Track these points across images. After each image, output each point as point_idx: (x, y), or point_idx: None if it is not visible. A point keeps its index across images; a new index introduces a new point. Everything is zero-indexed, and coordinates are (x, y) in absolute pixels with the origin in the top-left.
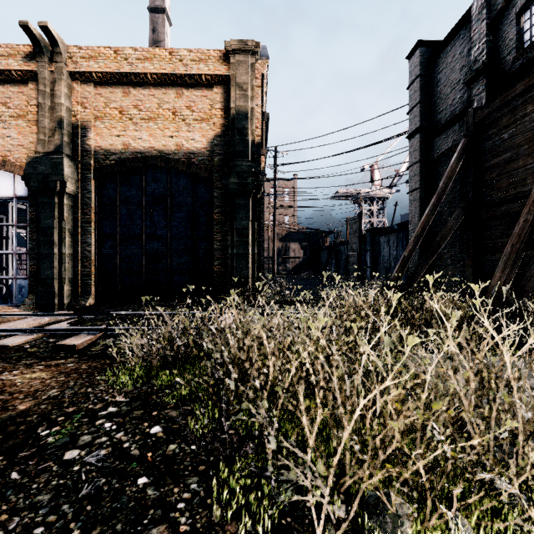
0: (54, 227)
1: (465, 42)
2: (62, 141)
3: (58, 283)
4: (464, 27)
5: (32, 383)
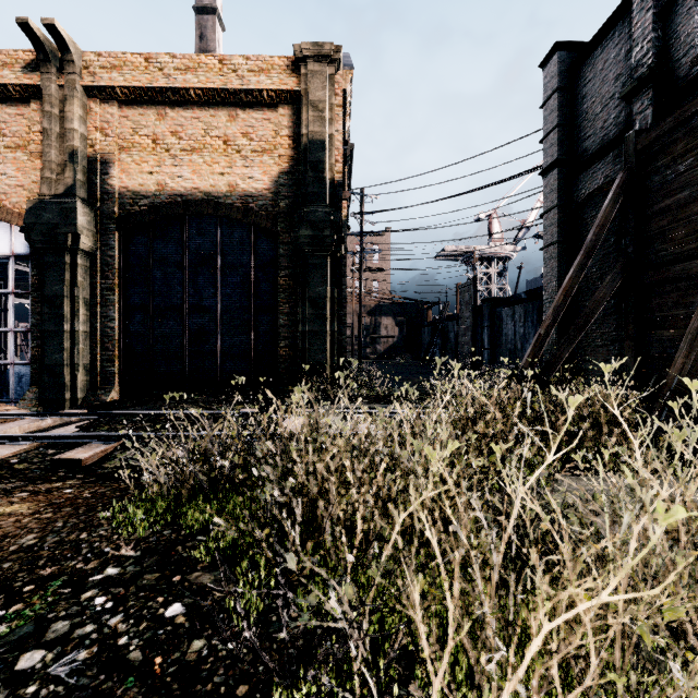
0: (64, 295)
1: (622, 42)
2: (74, 180)
3: (70, 371)
4: (620, 22)
5: (3, 523)
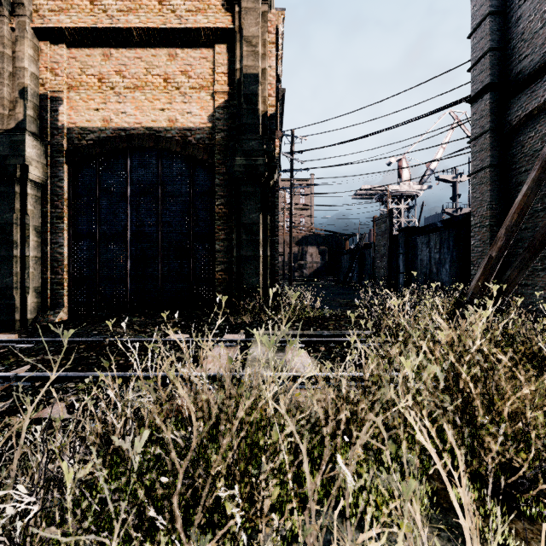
0: (14, 223)
1: None
2: (24, 115)
3: (20, 293)
4: None
5: None
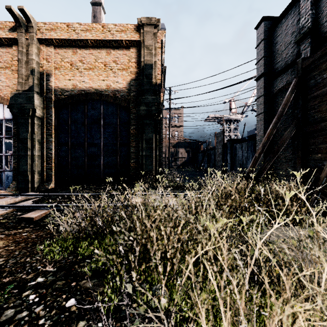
0: (28, 138)
1: (295, 16)
2: (33, 83)
3: (31, 174)
4: (294, 6)
5: None
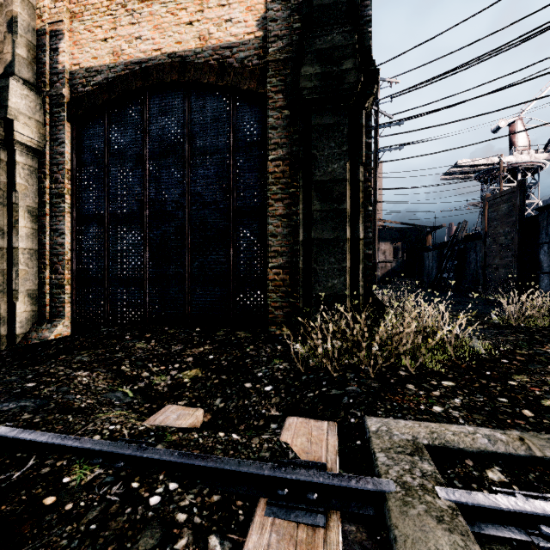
0: None
1: None
2: (13, 54)
3: (8, 299)
4: None
5: None
